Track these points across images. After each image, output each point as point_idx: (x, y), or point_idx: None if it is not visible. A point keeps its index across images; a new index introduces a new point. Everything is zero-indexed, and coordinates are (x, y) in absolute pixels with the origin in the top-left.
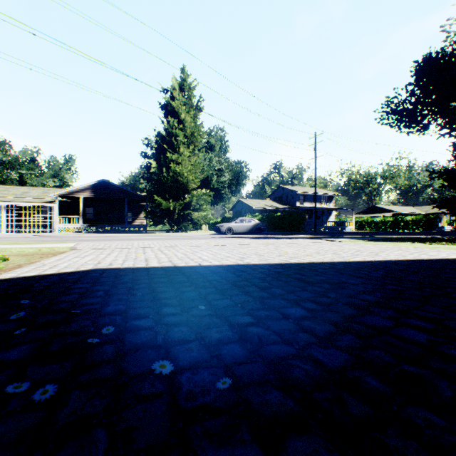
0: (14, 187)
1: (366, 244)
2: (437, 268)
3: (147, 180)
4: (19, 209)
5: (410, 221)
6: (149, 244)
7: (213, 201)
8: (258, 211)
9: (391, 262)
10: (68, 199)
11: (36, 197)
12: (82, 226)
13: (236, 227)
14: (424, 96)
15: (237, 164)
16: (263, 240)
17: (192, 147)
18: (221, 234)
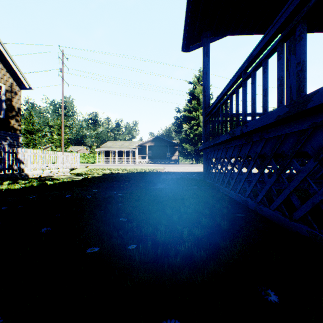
0: (117, 142)
1: None
2: None
3: (177, 133)
4: (120, 152)
5: None
6: (188, 168)
7: None
8: None
9: None
10: (140, 147)
11: (127, 146)
12: (147, 160)
13: (232, 161)
14: None
15: None
16: None
17: None
18: None
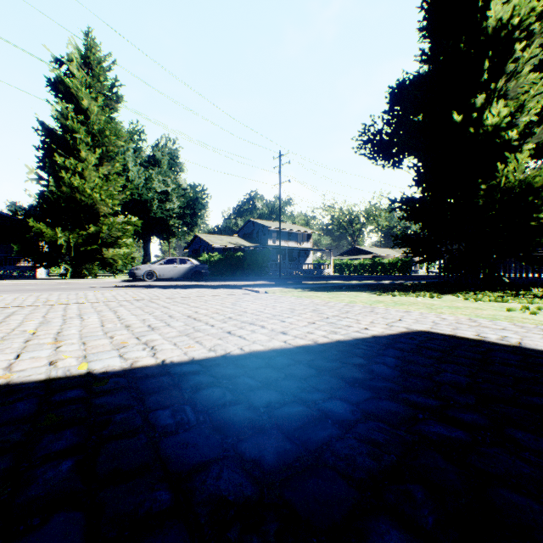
0: None
1: (296, 296)
2: (234, 424)
3: None
4: None
5: (387, 264)
6: None
7: (163, 236)
8: (219, 250)
9: (172, 377)
10: None
11: None
12: None
13: (161, 270)
14: (398, 127)
15: (193, 187)
16: (142, 292)
17: (100, 150)
18: (140, 281)
